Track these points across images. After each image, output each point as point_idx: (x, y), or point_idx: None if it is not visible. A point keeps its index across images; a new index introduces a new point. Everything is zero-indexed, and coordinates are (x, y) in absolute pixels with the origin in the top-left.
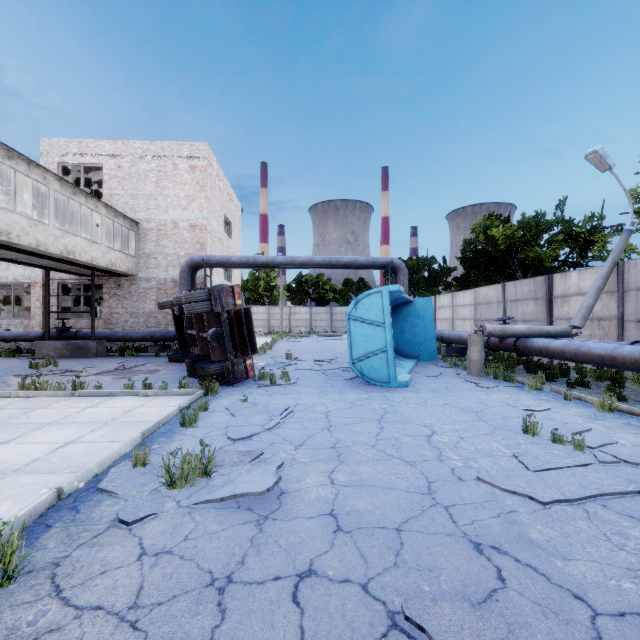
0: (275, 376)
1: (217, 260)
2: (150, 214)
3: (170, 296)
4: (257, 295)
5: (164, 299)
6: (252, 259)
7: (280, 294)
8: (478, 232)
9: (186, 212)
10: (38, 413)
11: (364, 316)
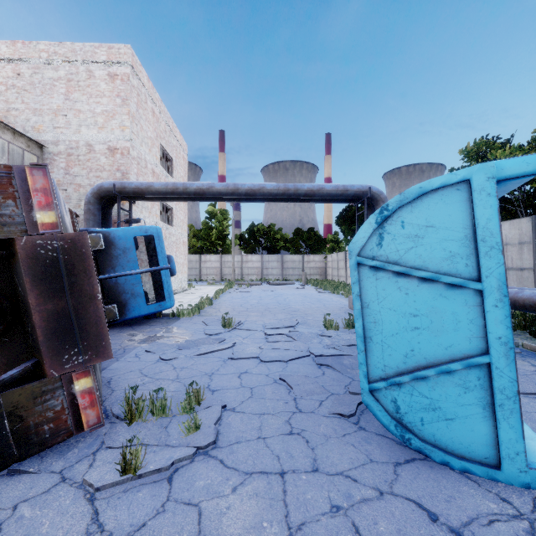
0: (139, 445)
1: (134, 187)
2: (58, 134)
3: None
4: (210, 244)
5: None
6: (181, 186)
7: (232, 242)
8: (471, 157)
9: (103, 132)
10: None
11: (406, 257)
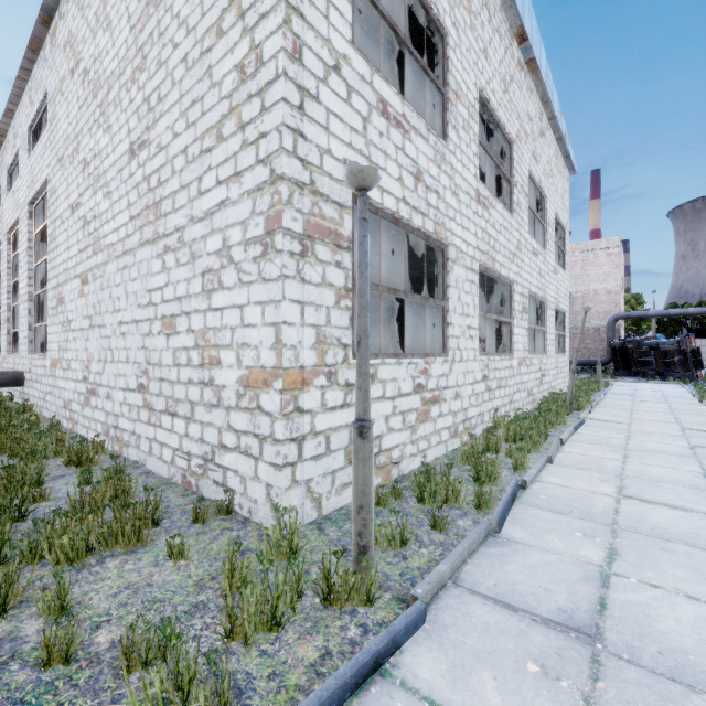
0: None
1: (636, 315)
2: (577, 288)
3: (591, 338)
4: None
5: (587, 340)
6: (666, 312)
7: (652, 328)
8: None
9: (603, 284)
10: (620, 383)
11: None
